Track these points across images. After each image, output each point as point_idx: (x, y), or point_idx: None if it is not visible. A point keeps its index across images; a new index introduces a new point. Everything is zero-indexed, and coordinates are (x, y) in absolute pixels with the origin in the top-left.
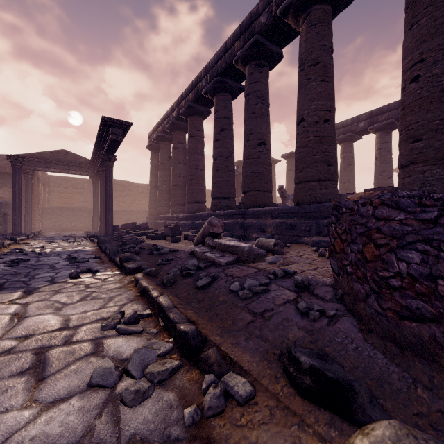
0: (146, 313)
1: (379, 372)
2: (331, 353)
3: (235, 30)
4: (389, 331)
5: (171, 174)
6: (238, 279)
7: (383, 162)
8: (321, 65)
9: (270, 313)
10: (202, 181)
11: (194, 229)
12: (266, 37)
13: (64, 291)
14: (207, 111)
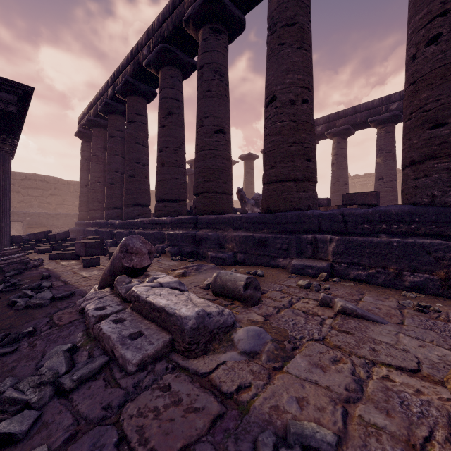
0: None
1: None
2: None
3: None
4: None
5: (106, 169)
6: None
7: (340, 168)
8: (298, 27)
9: None
10: (145, 179)
11: None
12: None
13: None
14: (151, 91)
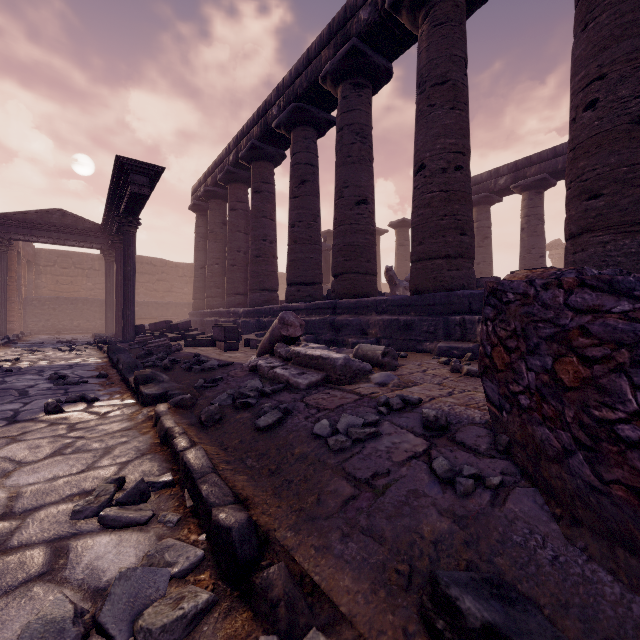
0: (163, 480)
1: (615, 620)
2: (508, 571)
3: (322, 32)
4: (618, 525)
5: (226, 248)
6: (328, 414)
7: (533, 235)
8: (450, 85)
9: (385, 479)
10: (272, 259)
11: (260, 331)
12: (369, 43)
13: (28, 437)
14: (280, 154)
